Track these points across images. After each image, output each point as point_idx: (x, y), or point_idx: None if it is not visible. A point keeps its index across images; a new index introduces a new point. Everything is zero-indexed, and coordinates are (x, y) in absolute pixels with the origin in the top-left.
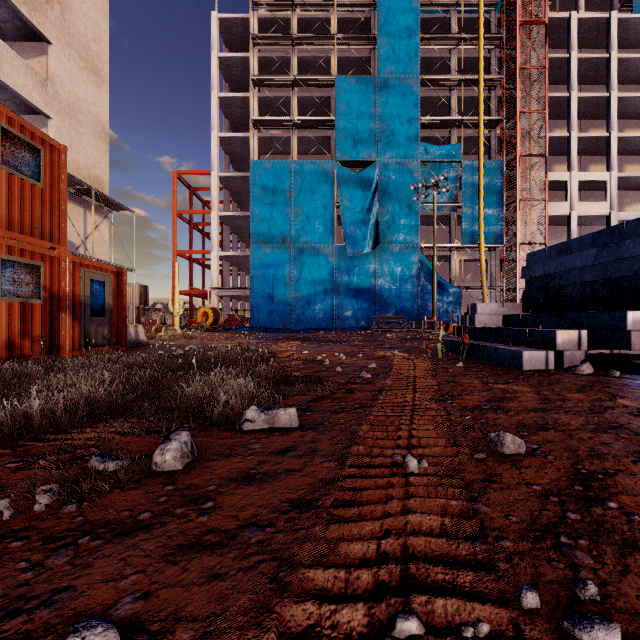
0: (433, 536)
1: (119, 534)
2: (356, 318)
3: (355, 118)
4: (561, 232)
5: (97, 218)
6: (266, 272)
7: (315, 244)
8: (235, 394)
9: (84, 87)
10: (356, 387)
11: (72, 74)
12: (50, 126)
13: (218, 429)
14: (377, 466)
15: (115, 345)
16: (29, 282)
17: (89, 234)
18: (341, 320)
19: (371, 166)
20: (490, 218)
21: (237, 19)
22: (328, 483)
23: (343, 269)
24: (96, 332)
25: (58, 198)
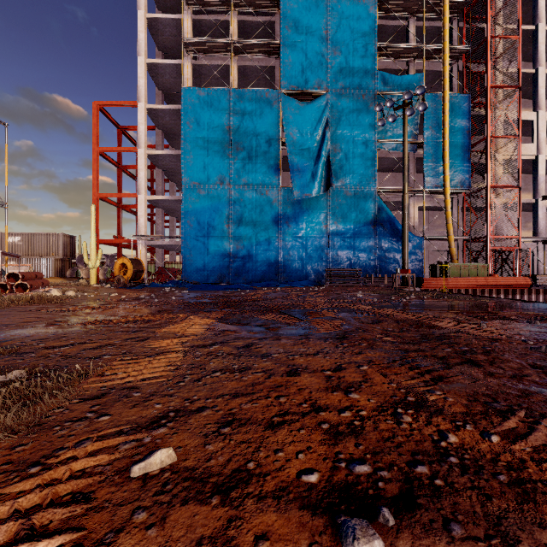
0: None
1: None
2: (304, 271)
3: (303, 41)
4: None
5: None
6: (200, 218)
7: (257, 186)
8: None
9: None
10: None
11: None
12: None
13: None
14: None
15: None
16: None
17: None
18: (287, 273)
19: (322, 97)
20: (455, 158)
21: None
22: None
23: (290, 215)
24: None
25: None
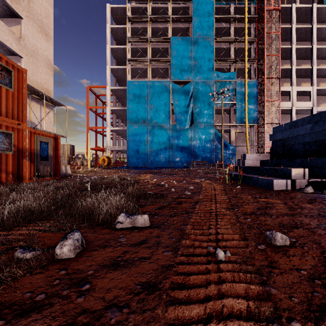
0: (243, 320)
1: (18, 315)
2: (181, 162)
3: (181, 58)
4: (287, 117)
5: (47, 110)
6: (135, 138)
7: (160, 123)
8: (112, 206)
9: (40, 41)
10: (182, 200)
11: (34, 35)
12: (22, 62)
13: (101, 227)
14: (198, 255)
15: (54, 176)
16: (5, 142)
17: (43, 118)
18: (174, 163)
19: (189, 83)
20: (250, 110)
21: (120, 7)
22: (167, 269)
23: (175, 136)
24: (43, 169)
25: (22, 97)
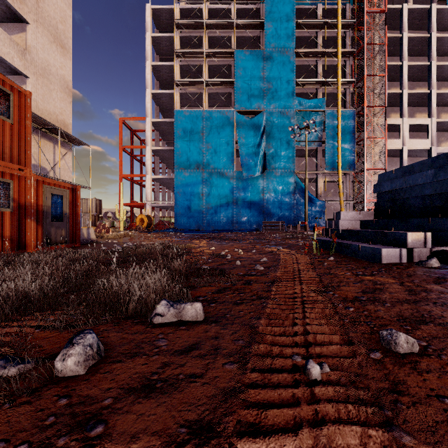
0: None
1: None
2: (250, 222)
3: (249, 80)
4: (396, 161)
5: (63, 150)
6: (185, 190)
7: (220, 170)
8: (149, 289)
9: (53, 56)
10: (252, 279)
11: (44, 46)
12: (28, 83)
13: (131, 322)
14: (278, 370)
15: (71, 243)
16: (0, 195)
17: (57, 162)
18: (239, 224)
19: (260, 114)
20: (345, 151)
21: (165, 9)
22: (230, 395)
23: (240, 187)
24: (55, 233)
25: (24, 131)
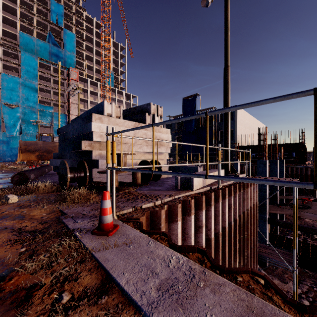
0: None
1: None
2: (11, 157)
3: (11, 89)
4: None
5: None
6: None
7: None
8: None
9: None
10: None
11: None
12: None
13: None
14: None
15: None
16: None
17: None
18: (4, 158)
19: (18, 107)
20: None
21: None
22: None
23: (5, 140)
24: None
25: None
